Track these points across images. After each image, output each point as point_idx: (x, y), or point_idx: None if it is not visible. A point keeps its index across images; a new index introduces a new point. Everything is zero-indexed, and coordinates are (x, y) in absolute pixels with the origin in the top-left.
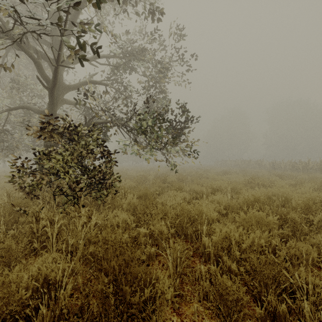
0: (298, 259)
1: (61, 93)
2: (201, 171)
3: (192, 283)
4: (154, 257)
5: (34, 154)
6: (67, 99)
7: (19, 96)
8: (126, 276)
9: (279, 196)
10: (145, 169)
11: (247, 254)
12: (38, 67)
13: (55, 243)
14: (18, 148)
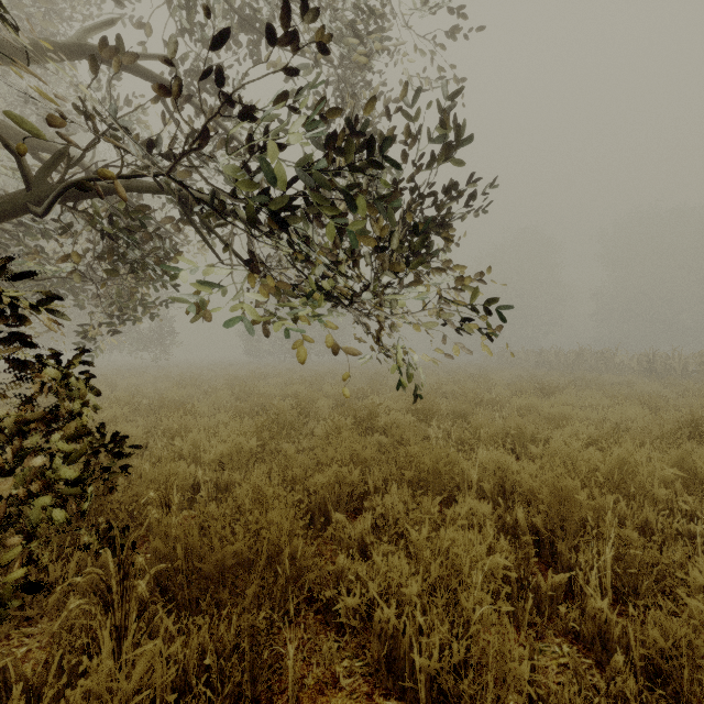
0: None
1: None
2: (469, 382)
3: None
4: None
5: None
6: None
7: None
8: None
9: None
10: (312, 373)
11: None
12: None
13: None
14: None
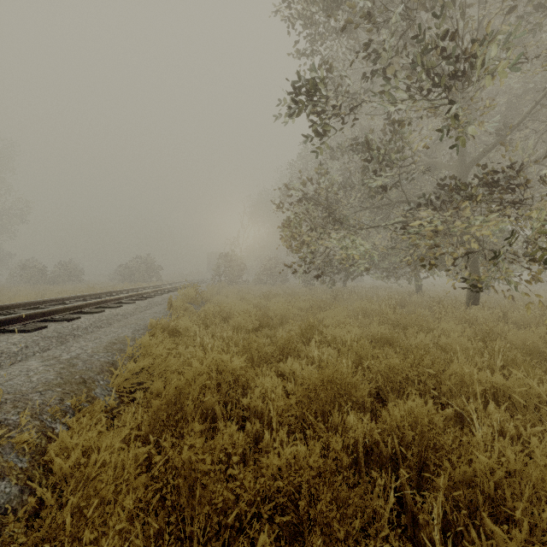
0: None
1: None
2: None
3: None
4: None
5: None
6: None
7: None
8: None
9: None
10: None
11: None
12: None
13: None
14: None
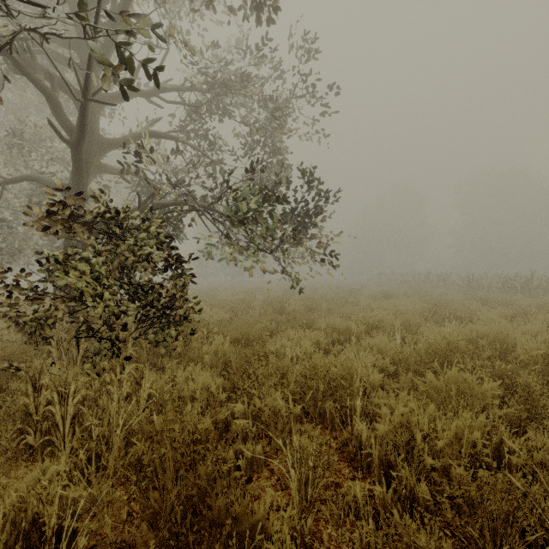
0: (541, 467)
1: (95, 154)
2: (345, 293)
3: (339, 521)
4: (262, 462)
5: (39, 262)
6: (106, 165)
7: (23, 161)
8: (200, 523)
9: (490, 340)
10: (247, 288)
11: (446, 459)
12: (52, 105)
13: (68, 434)
14: (21, 252)
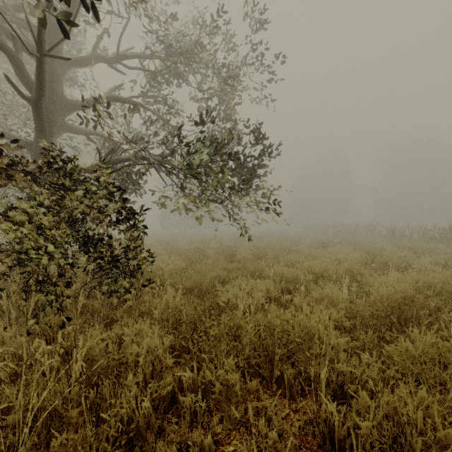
0: None
1: (59, 114)
2: (287, 242)
3: None
4: None
5: None
6: (71, 125)
7: None
8: None
9: (437, 290)
10: (202, 238)
11: None
12: (14, 64)
13: None
14: None
